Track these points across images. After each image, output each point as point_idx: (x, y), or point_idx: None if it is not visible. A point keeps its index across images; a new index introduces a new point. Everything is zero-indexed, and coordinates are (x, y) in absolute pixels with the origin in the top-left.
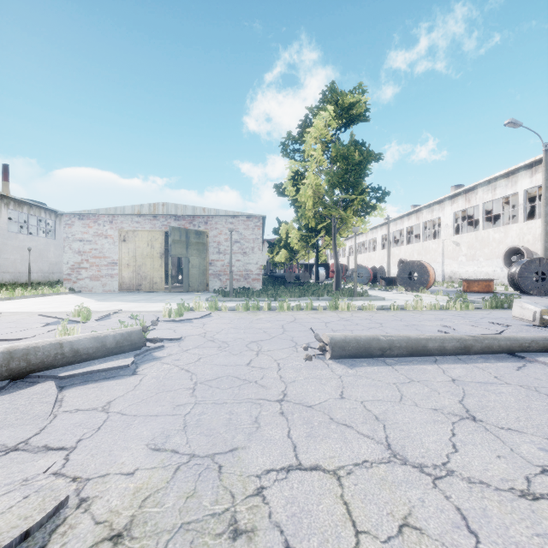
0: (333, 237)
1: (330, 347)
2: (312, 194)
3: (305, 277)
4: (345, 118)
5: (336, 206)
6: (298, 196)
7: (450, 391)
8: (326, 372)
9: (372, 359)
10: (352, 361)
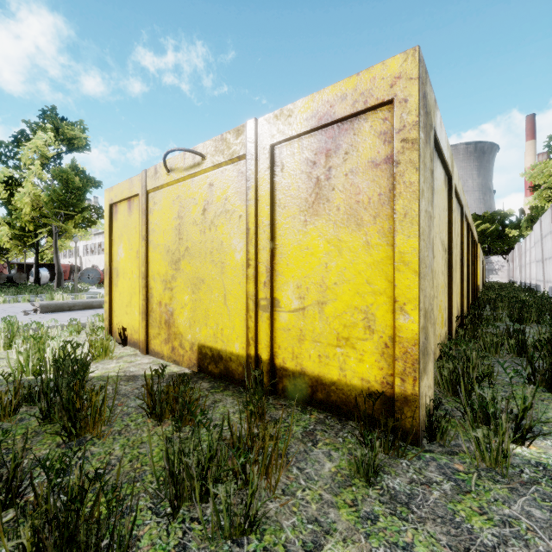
0: (55, 243)
1: (40, 308)
2: (30, 202)
3: (21, 278)
4: (66, 146)
5: (56, 219)
6: (12, 200)
7: (91, 313)
8: (37, 316)
9: (65, 312)
10: (53, 313)
